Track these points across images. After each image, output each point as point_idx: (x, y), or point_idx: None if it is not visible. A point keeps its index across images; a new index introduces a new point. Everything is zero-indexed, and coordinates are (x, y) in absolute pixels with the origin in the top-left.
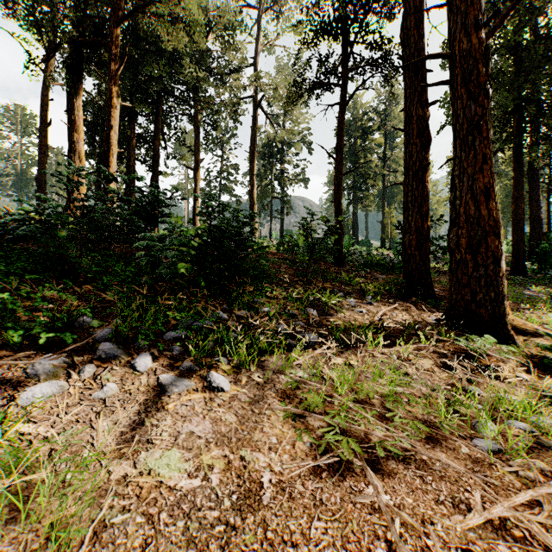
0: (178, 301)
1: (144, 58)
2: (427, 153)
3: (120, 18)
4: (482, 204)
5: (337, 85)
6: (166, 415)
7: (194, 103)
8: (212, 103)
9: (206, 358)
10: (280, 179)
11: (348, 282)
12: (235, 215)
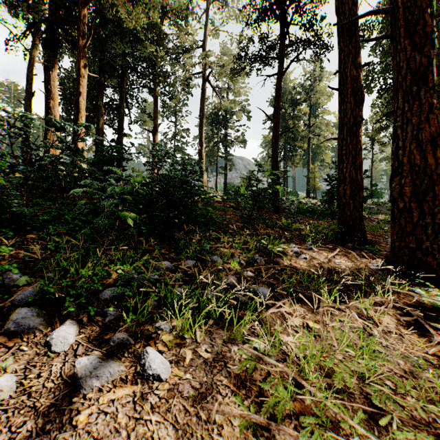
0: (123, 251)
1: (110, 38)
2: (360, 110)
3: (88, 1)
4: (428, 153)
5: (274, 57)
6: (72, 437)
7: (153, 77)
8: (168, 78)
9: (145, 324)
10: (224, 141)
11: (287, 228)
12: (185, 167)
